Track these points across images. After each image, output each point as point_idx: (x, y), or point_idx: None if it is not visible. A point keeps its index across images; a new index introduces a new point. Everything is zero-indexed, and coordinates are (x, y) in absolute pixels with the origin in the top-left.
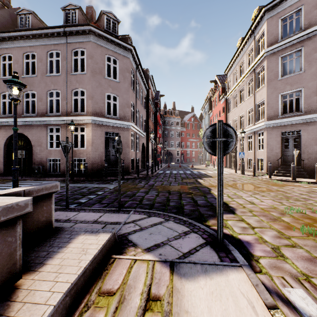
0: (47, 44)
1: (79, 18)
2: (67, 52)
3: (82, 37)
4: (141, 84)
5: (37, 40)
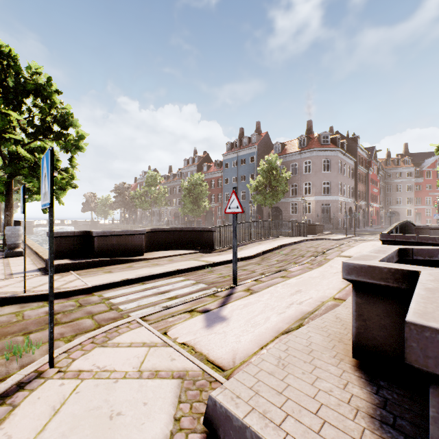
0: (290, 160)
1: (306, 141)
2: (301, 163)
3: (309, 154)
4: (348, 162)
5: (285, 159)
